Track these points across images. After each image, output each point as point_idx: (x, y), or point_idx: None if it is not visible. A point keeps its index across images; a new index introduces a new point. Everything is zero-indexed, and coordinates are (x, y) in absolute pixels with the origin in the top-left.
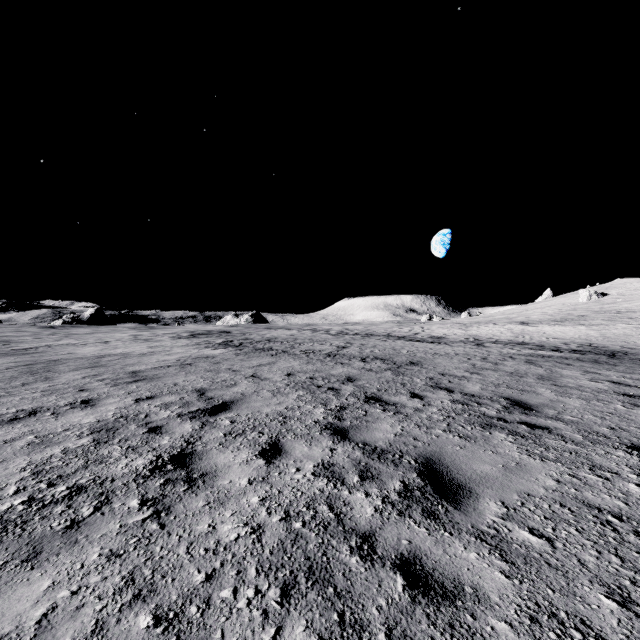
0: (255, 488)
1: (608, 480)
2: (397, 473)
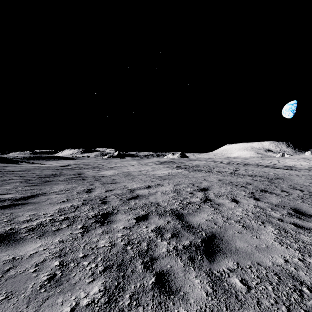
0: (238, 207)
1: None
2: (284, 210)
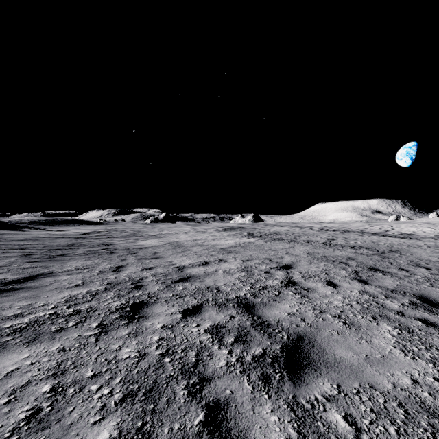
0: (336, 294)
1: None
2: (405, 298)
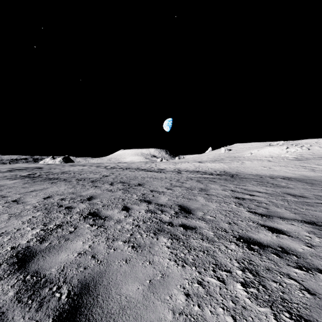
0: None
1: (224, 283)
2: None
